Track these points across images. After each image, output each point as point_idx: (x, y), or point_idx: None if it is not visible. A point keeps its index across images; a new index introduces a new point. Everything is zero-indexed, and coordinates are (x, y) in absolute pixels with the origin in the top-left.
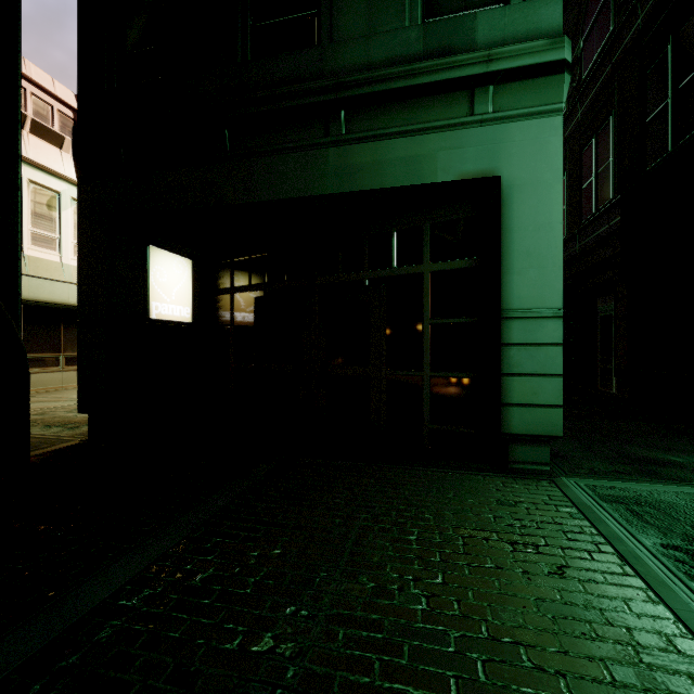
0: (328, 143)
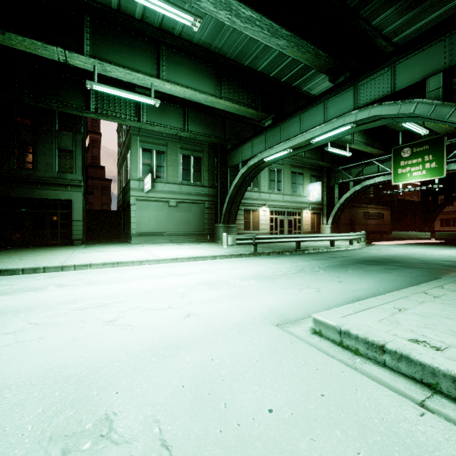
0: (36, 189)
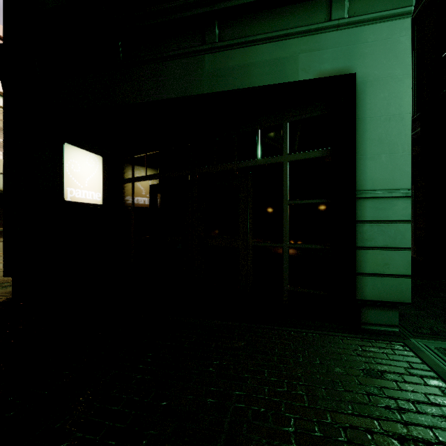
0: (204, 50)
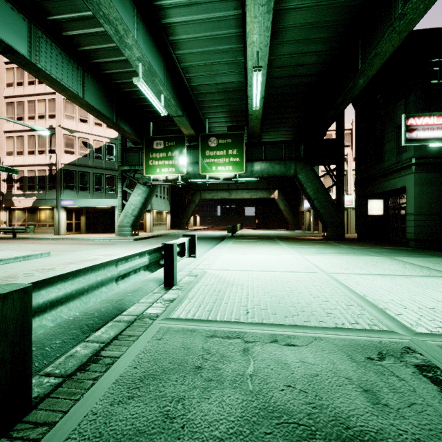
0: (383, 181)
